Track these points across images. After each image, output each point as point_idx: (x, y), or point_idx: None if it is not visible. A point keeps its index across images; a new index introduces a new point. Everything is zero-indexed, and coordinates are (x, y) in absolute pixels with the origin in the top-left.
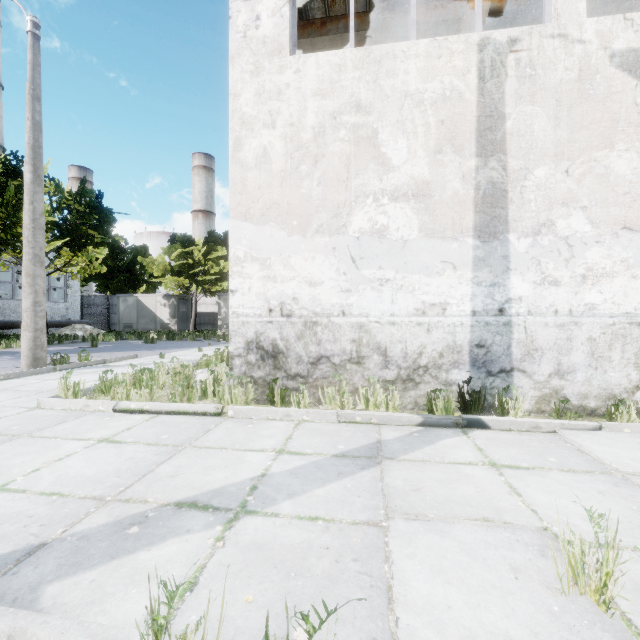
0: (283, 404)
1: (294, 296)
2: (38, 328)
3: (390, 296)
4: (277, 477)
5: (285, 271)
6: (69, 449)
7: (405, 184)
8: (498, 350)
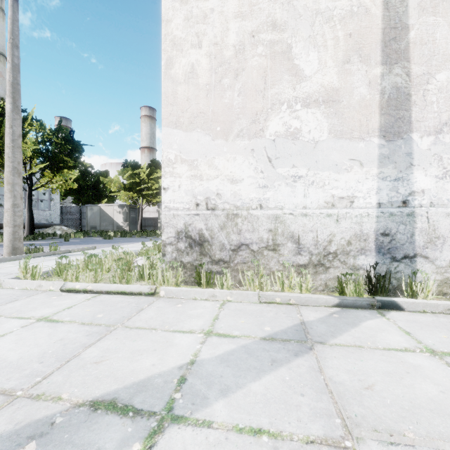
0: (208, 285)
1: (218, 192)
2: (16, 224)
3: (302, 191)
4: (207, 365)
5: (210, 170)
6: (6, 328)
7: (316, 92)
8: (402, 238)
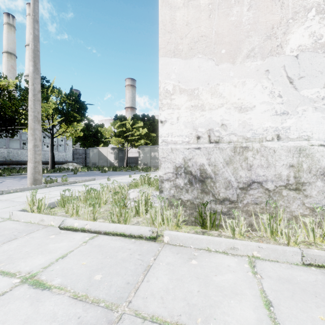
0: (212, 227)
1: (222, 122)
2: (36, 161)
3: None
4: None
5: (213, 99)
6: None
7: None
8: None
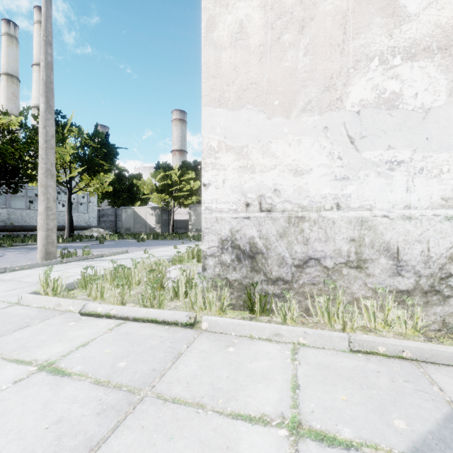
0: (263, 313)
1: (275, 187)
2: (49, 228)
3: (404, 183)
4: None
5: (264, 159)
6: None
7: (427, 35)
8: None
